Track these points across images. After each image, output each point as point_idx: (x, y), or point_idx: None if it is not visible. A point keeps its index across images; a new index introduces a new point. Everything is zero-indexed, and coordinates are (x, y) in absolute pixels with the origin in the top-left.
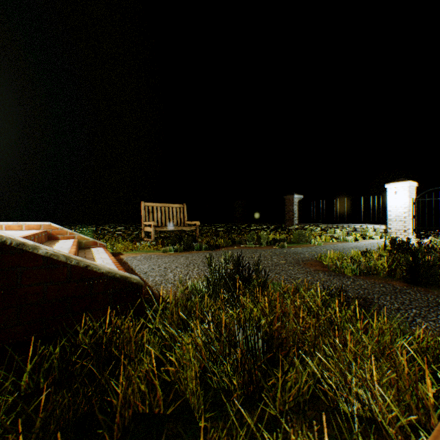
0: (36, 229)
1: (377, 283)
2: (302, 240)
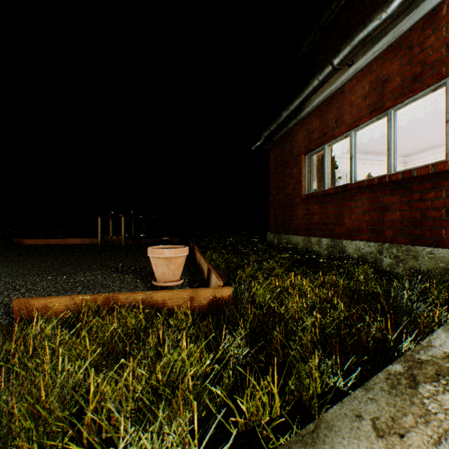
0: None
1: None
2: None
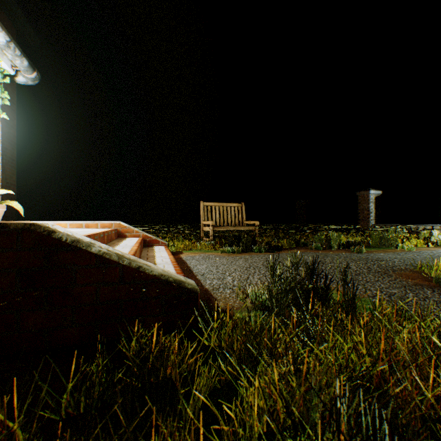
0: (109, 227)
1: None
2: (384, 243)
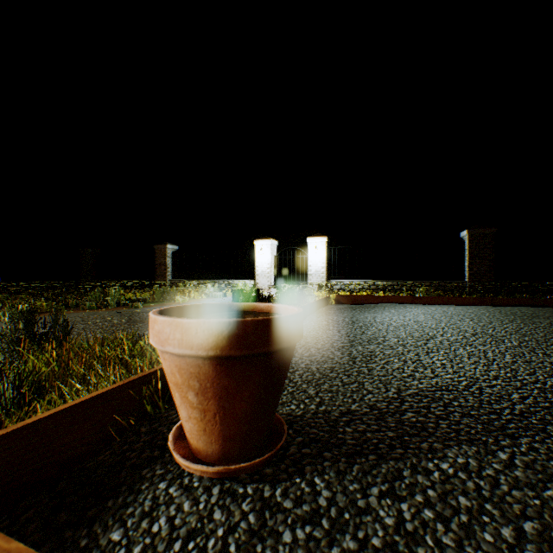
0: None
1: None
2: (167, 298)
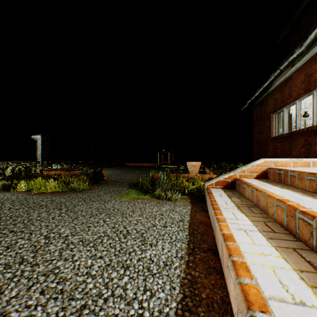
0: None
1: (101, 186)
2: None
